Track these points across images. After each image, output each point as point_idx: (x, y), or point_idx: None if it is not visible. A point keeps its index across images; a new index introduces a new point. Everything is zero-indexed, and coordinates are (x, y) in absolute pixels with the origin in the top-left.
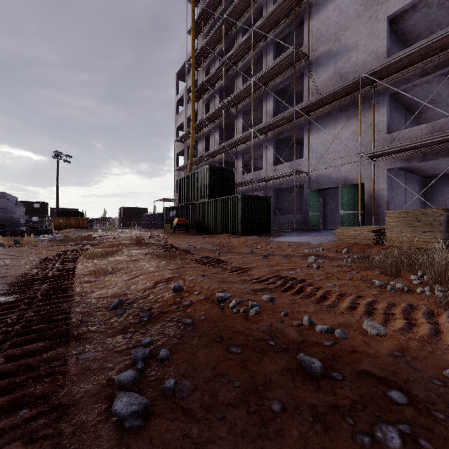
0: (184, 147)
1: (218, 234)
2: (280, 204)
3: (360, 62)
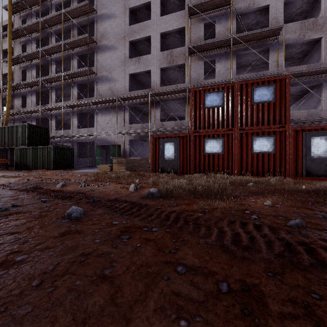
0: None
1: (36, 170)
2: (83, 151)
3: (120, 88)
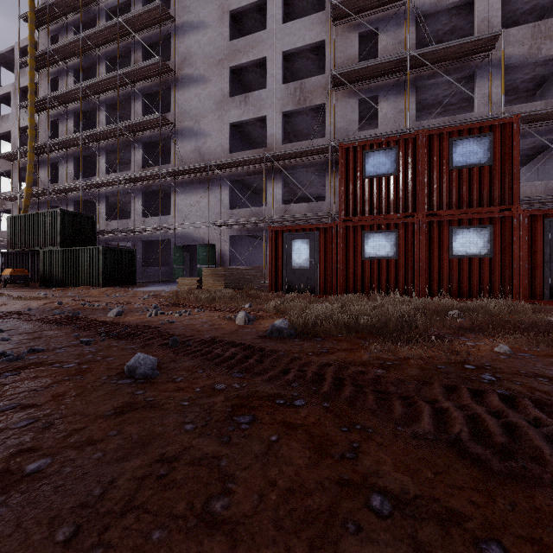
0: (12, 168)
1: (74, 287)
2: (151, 256)
3: (213, 148)
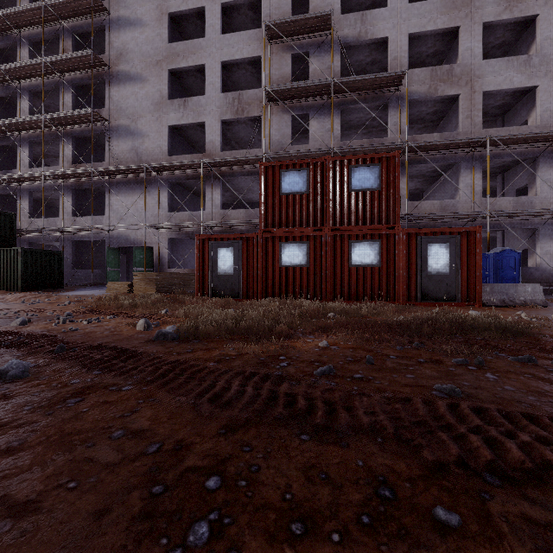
0: None
1: None
2: (84, 257)
3: (151, 149)
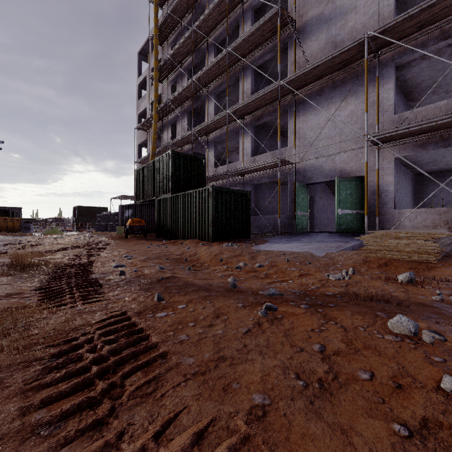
0: (147, 136)
1: (183, 239)
2: (259, 203)
3: (360, 26)
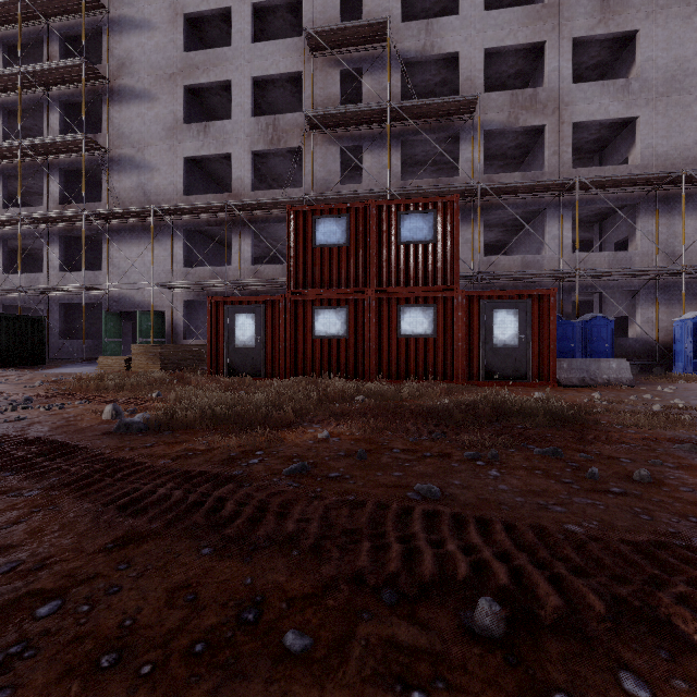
0: None
1: None
2: (76, 324)
3: (163, 187)
